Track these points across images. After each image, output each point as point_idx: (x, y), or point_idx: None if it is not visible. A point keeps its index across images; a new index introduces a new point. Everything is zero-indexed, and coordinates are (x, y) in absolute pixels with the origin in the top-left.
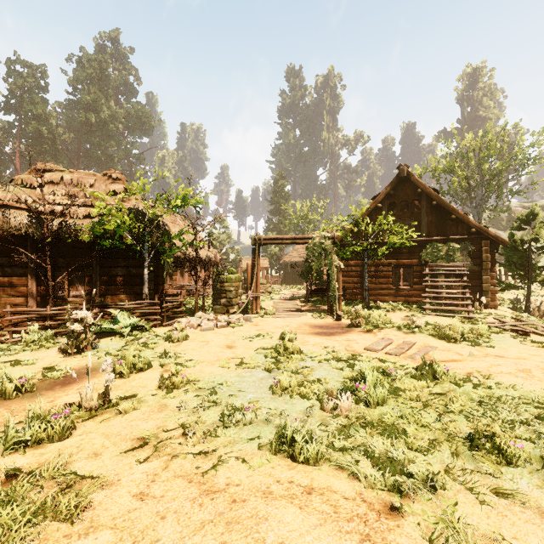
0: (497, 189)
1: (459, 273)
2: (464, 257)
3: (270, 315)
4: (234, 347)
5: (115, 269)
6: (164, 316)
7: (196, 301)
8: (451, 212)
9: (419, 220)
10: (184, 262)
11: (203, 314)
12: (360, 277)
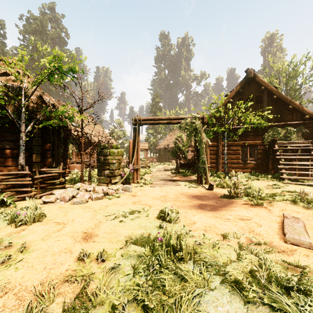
0: (300, 98)
1: (307, 148)
2: (299, 138)
3: (148, 185)
4: (93, 236)
5: (1, 142)
6: (37, 188)
7: (81, 172)
8: (289, 103)
9: (261, 111)
10: (88, 145)
11: (82, 185)
12: (216, 154)
